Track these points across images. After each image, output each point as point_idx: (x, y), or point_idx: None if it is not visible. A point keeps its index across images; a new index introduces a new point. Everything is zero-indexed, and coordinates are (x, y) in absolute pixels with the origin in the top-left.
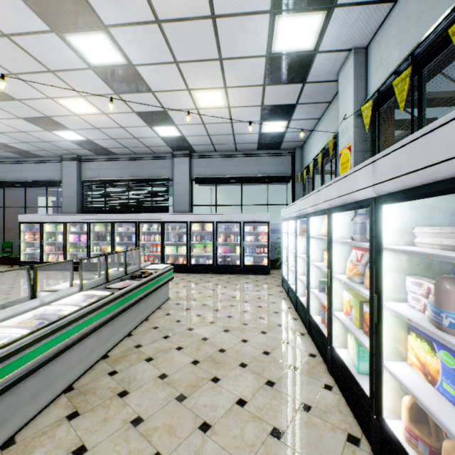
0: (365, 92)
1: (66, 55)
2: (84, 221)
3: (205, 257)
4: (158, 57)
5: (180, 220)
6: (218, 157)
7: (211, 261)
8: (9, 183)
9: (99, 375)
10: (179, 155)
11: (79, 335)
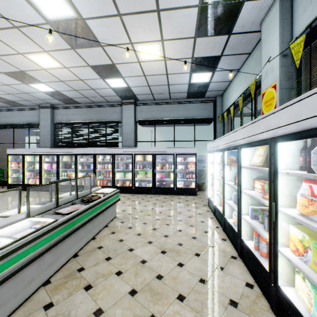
0: (291, 34)
1: (25, 9)
2: (55, 153)
3: (146, 181)
4: (103, 10)
5: (127, 152)
6: (156, 104)
7: (151, 184)
8: (2, 126)
9: (33, 309)
10: (126, 103)
11: (9, 271)
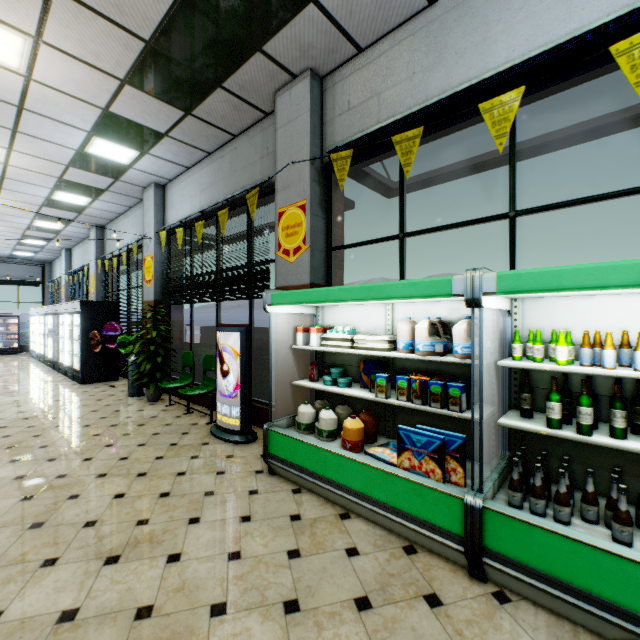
0: (71, 266)
1: None
2: None
3: None
4: None
5: None
6: None
7: None
8: None
9: None
10: None
11: None
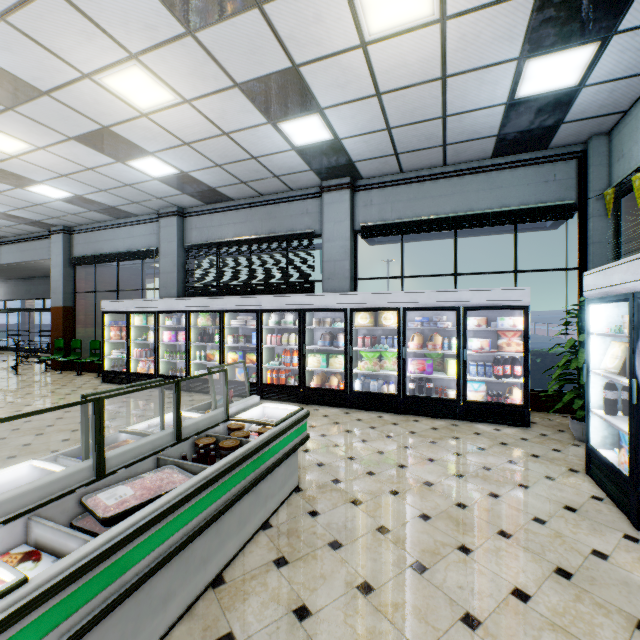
0: None
1: None
2: (182, 309)
3: (381, 378)
4: None
5: (333, 305)
6: (406, 183)
7: (393, 386)
8: (99, 258)
9: None
10: (332, 187)
11: None
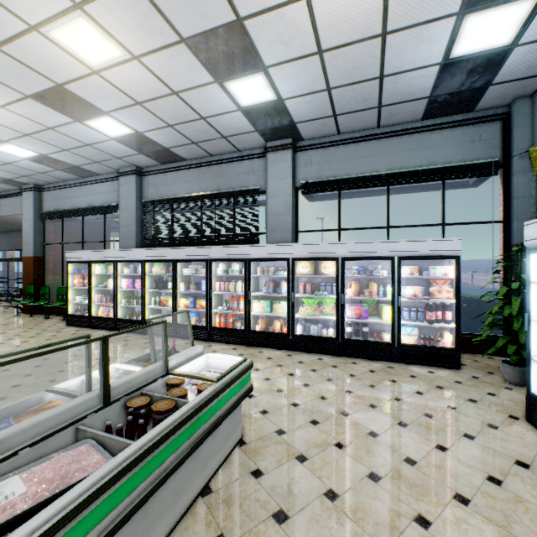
0: None
1: None
2: (138, 259)
3: (321, 323)
4: None
5: (276, 255)
6: (343, 143)
7: (331, 330)
8: (66, 212)
9: None
10: (275, 147)
11: None
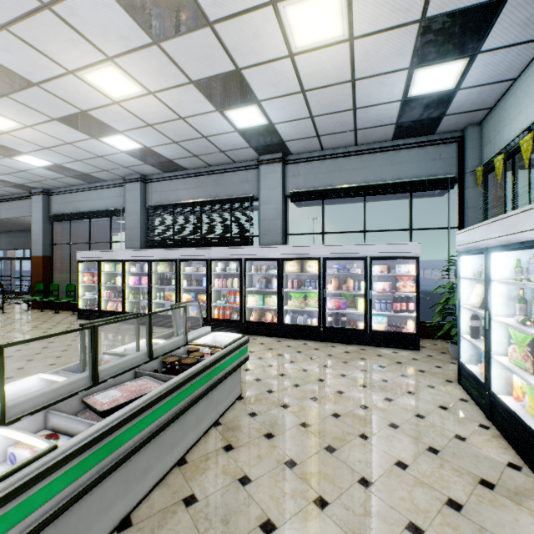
0: None
1: None
2: (145, 259)
3: (306, 314)
4: None
5: (268, 255)
6: (326, 158)
7: (315, 320)
8: (74, 215)
9: None
10: (267, 160)
11: None
